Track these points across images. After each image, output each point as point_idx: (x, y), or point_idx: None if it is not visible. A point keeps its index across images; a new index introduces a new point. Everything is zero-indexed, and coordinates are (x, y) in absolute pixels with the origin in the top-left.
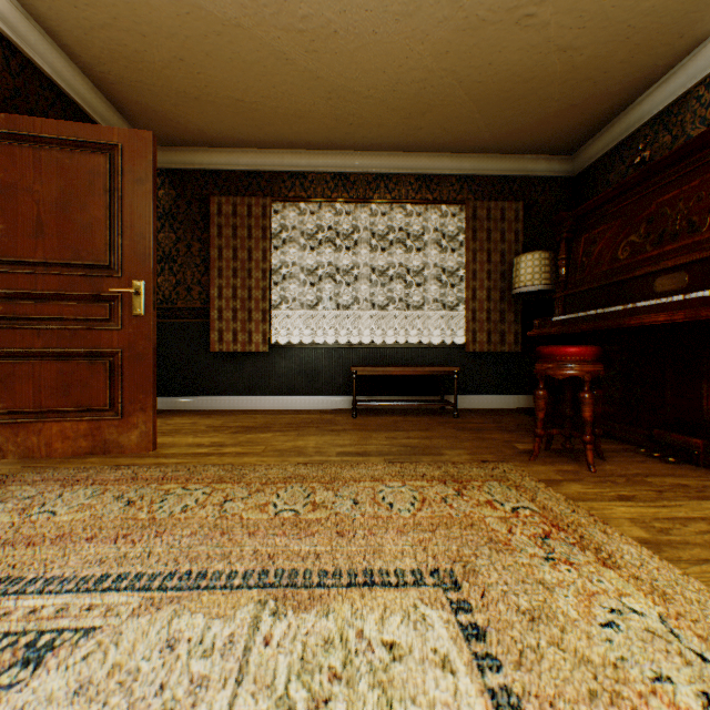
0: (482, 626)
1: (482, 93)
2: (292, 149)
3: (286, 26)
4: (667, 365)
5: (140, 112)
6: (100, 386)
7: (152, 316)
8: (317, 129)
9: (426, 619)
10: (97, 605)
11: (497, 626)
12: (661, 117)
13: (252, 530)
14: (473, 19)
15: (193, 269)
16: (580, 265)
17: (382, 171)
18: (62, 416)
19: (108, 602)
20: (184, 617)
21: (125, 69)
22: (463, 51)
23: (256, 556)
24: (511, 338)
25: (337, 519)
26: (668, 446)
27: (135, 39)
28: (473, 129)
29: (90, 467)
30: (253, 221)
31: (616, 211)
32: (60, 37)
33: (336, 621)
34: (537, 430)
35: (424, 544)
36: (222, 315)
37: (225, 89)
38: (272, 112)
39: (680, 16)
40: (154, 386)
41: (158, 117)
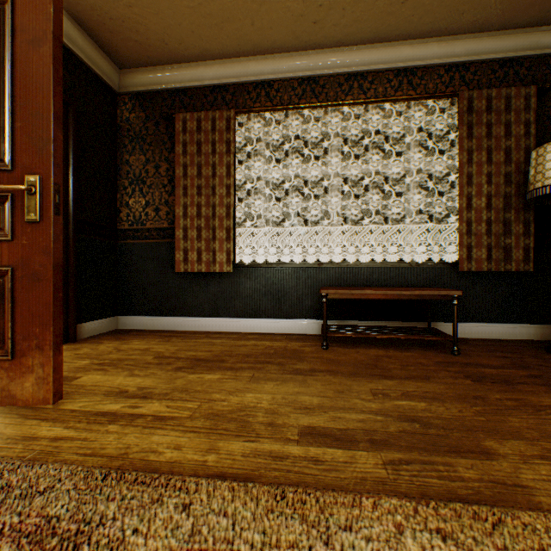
0: None
1: None
2: (256, 55)
3: None
4: None
5: (98, 22)
6: None
7: (51, 223)
8: (282, 19)
9: None
10: None
11: None
12: None
13: None
14: None
15: (161, 189)
16: None
17: (355, 69)
18: None
19: None
20: None
21: None
22: None
23: None
24: (519, 255)
25: None
26: None
27: None
28: None
29: None
30: (217, 135)
31: None
32: None
33: None
34: None
35: None
36: (187, 234)
37: None
38: None
39: None
40: (56, 316)
41: (116, 26)
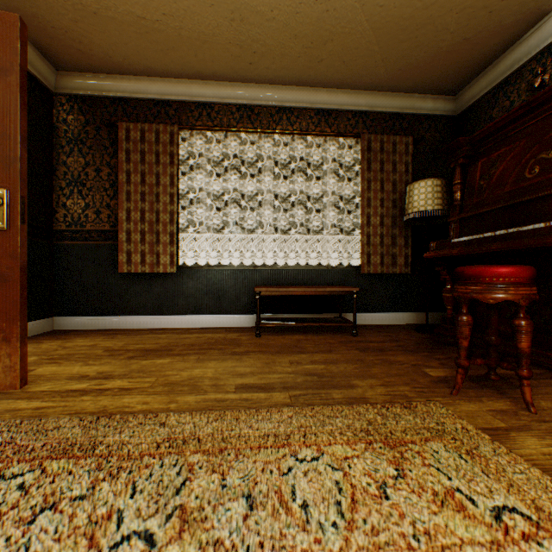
0: None
1: (382, 20)
2: (199, 79)
3: None
4: None
5: (38, 28)
6: None
7: (18, 231)
8: (222, 56)
9: None
10: None
11: None
12: (550, 49)
13: None
14: None
15: (102, 192)
16: (478, 188)
17: (284, 104)
18: None
19: None
20: None
21: None
22: None
23: None
24: (402, 261)
25: None
26: None
27: None
28: (370, 62)
29: None
30: (161, 147)
31: (520, 131)
32: None
33: None
34: (461, 361)
35: None
36: (130, 237)
37: (124, 1)
38: (175, 34)
39: None
40: (22, 312)
41: (58, 34)
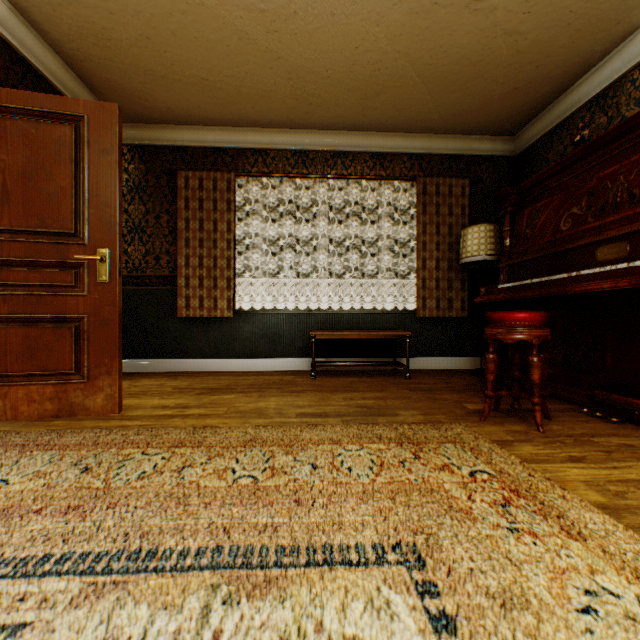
0: (451, 614)
1: (432, 75)
2: (255, 127)
3: (248, 5)
4: (608, 330)
5: (109, 89)
6: (66, 350)
7: (117, 283)
8: (279, 108)
9: (391, 606)
10: (32, 593)
11: (467, 613)
12: (598, 99)
13: (208, 500)
14: (425, 2)
15: (162, 239)
16: (524, 236)
17: (339, 149)
18: (28, 380)
19: (45, 590)
20: (127, 607)
21: (94, 46)
22: (415, 34)
23: (211, 530)
24: (458, 305)
25: (296, 486)
26: (609, 406)
27: (103, 16)
28: (423, 110)
29: (53, 430)
30: (218, 194)
31: (558, 185)
32: (29, 12)
33: (293, 609)
34: (487, 392)
35: (384, 513)
36: (189, 283)
37: (191, 67)
38: (235, 91)
39: (619, 2)
40: (120, 350)
41: (127, 94)
